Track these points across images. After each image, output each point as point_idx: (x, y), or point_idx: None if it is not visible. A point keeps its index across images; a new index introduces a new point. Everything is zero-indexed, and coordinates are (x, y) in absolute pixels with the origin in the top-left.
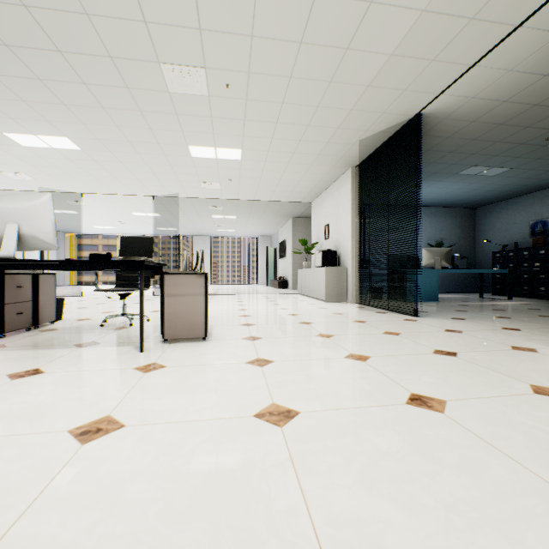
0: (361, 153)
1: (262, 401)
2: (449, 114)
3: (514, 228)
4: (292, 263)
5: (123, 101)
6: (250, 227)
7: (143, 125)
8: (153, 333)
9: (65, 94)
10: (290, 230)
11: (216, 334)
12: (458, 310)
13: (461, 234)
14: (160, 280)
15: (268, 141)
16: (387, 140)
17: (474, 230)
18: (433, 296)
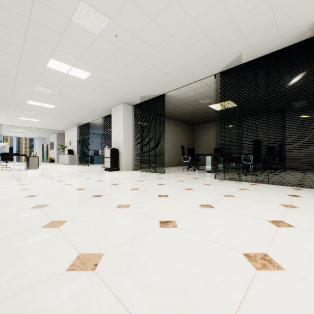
0: (79, 125)
1: (54, 170)
2: (96, 123)
3: None
4: (57, 152)
5: (4, 111)
6: (33, 134)
7: (6, 113)
8: (22, 169)
9: None
10: (56, 138)
11: (40, 169)
12: (102, 165)
13: None
14: (25, 158)
15: (49, 120)
16: (85, 124)
17: None
18: (102, 162)
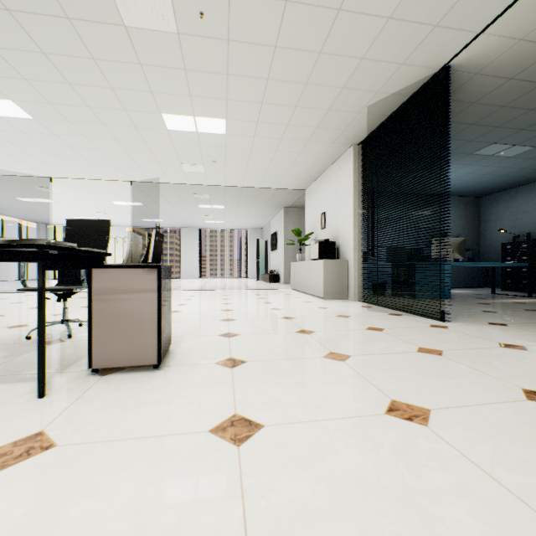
0: (367, 125)
1: None
2: (483, 67)
3: (525, 218)
4: (283, 256)
5: (68, 42)
6: (239, 219)
7: (101, 82)
8: None
9: None
10: (282, 221)
11: (180, 355)
12: (484, 310)
13: (465, 225)
14: None
15: (257, 107)
16: (400, 106)
17: (479, 220)
18: (445, 292)
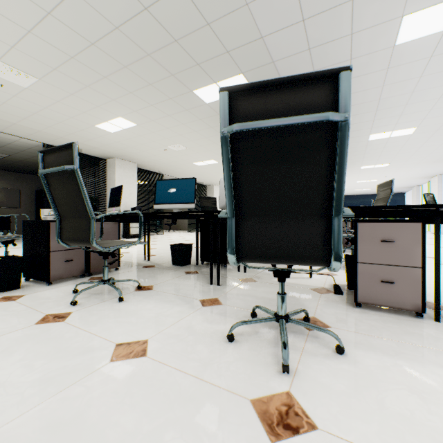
0: None
1: None
2: None
3: None
4: None
5: None
6: None
7: None
8: None
9: None
10: None
11: None
12: None
13: None
14: None
15: None
16: None
17: None
18: None
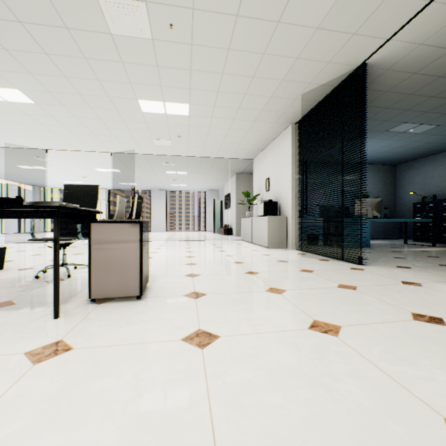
0: (302, 108)
1: None
2: (393, 64)
3: (432, 182)
4: (235, 213)
5: (66, 46)
6: (199, 182)
7: (91, 75)
8: (86, 287)
9: (3, 36)
10: (234, 184)
11: (156, 289)
12: (395, 256)
13: (384, 188)
14: None
15: (214, 94)
16: (328, 94)
17: (395, 184)
18: (366, 243)
